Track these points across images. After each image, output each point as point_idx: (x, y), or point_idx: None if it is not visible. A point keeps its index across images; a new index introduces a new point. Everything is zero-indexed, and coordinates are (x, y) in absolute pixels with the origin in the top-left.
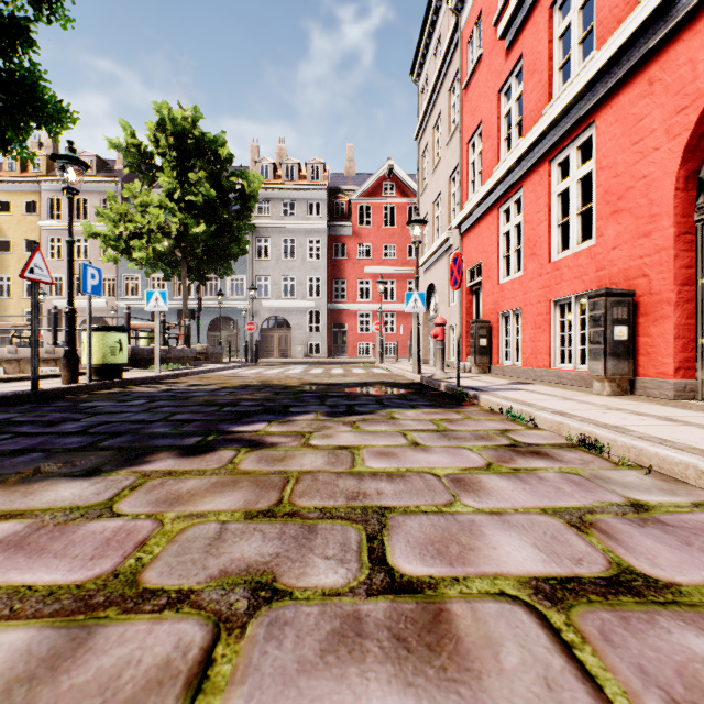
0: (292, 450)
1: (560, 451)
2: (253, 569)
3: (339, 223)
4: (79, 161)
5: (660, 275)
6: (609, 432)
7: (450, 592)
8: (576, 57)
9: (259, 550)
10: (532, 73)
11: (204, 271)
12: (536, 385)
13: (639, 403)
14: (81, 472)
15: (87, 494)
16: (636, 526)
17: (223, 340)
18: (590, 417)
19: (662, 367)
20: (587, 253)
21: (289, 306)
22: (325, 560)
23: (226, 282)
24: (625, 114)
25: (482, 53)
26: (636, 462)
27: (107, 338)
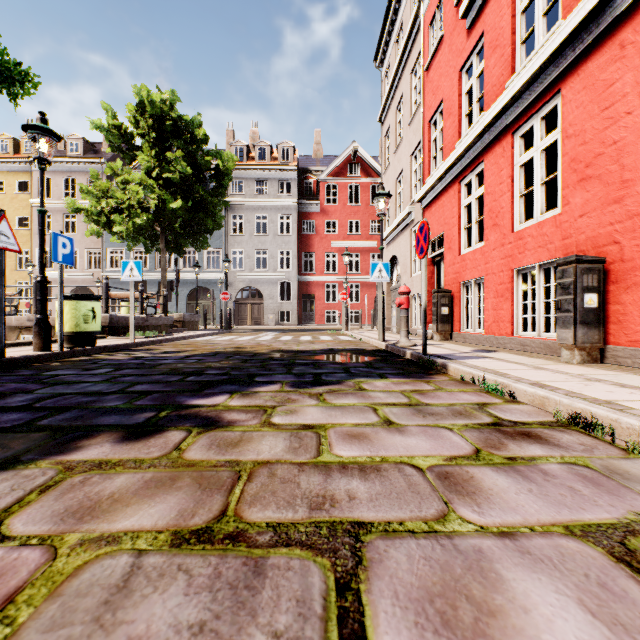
0: (249, 430)
1: (553, 432)
2: None
3: (307, 201)
4: (50, 132)
5: (633, 241)
6: (609, 411)
7: None
8: (540, 29)
9: (175, 616)
10: (495, 48)
11: (181, 244)
12: (500, 353)
13: (615, 372)
14: None
15: None
16: None
17: (201, 309)
18: (573, 390)
19: (635, 336)
20: (553, 222)
21: (262, 277)
22: None
23: (203, 255)
24: (593, 81)
25: (443, 34)
26: None
27: (80, 306)
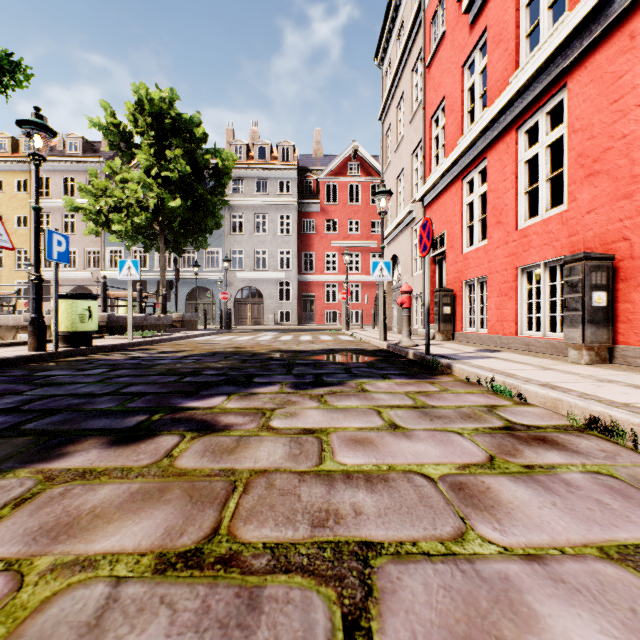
0: (247, 435)
1: (569, 437)
2: None
3: (307, 201)
4: (45, 127)
5: None
6: (629, 414)
7: None
8: (546, 22)
9: None
10: (498, 43)
11: (180, 243)
12: (505, 352)
13: (626, 373)
14: None
15: None
16: None
17: (200, 309)
18: (586, 391)
19: None
20: (559, 219)
21: (262, 277)
22: None
23: (202, 255)
24: (602, 73)
25: (445, 30)
26: None
27: (76, 305)
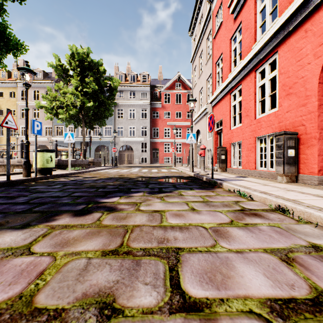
0: (130, 212)
1: (267, 213)
2: (102, 292)
3: (155, 102)
4: (31, 70)
5: (311, 125)
6: (292, 204)
7: (219, 310)
8: (268, 21)
9: (107, 278)
10: (247, 29)
11: (92, 124)
12: (249, 178)
13: (301, 187)
14: (19, 226)
15: (19, 239)
16: (318, 261)
17: (102, 156)
18: (279, 195)
19: (312, 169)
20: (274, 114)
21: (132, 140)
22: (144, 285)
23: (103, 129)
24: (293, 47)
25: (222, 21)
26: (307, 220)
27: (44, 155)
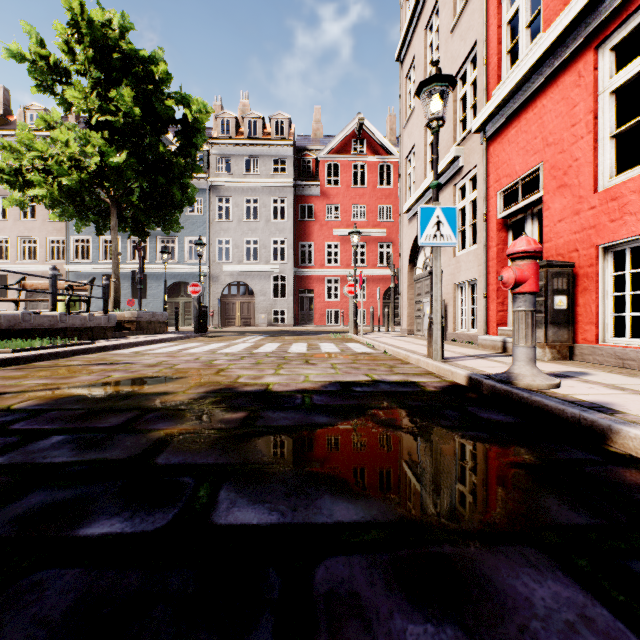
0: None
1: None
2: None
3: (305, 182)
4: None
5: None
6: None
7: None
8: None
9: None
10: None
11: (142, 223)
12: None
13: None
14: None
15: None
16: None
17: (181, 307)
18: None
19: None
20: None
21: (252, 270)
22: None
23: (183, 244)
24: None
25: None
26: None
27: None
